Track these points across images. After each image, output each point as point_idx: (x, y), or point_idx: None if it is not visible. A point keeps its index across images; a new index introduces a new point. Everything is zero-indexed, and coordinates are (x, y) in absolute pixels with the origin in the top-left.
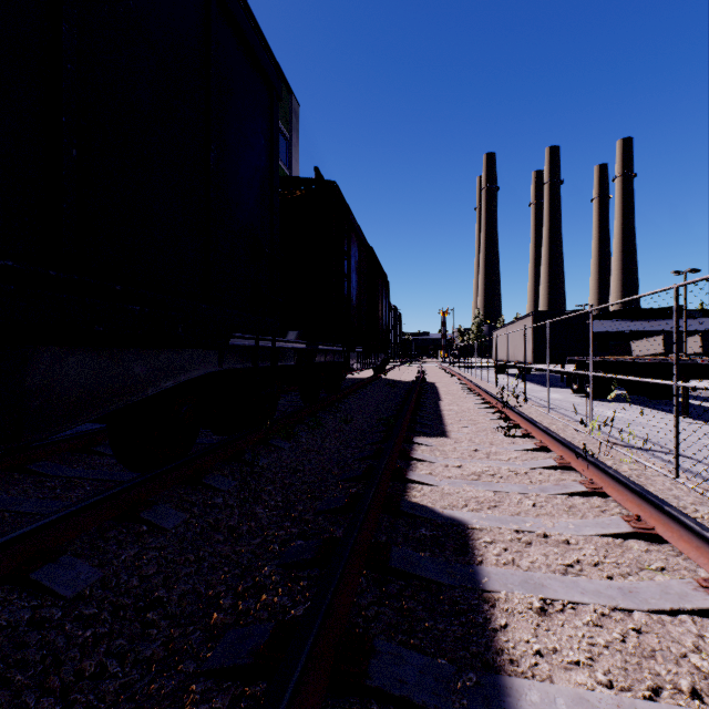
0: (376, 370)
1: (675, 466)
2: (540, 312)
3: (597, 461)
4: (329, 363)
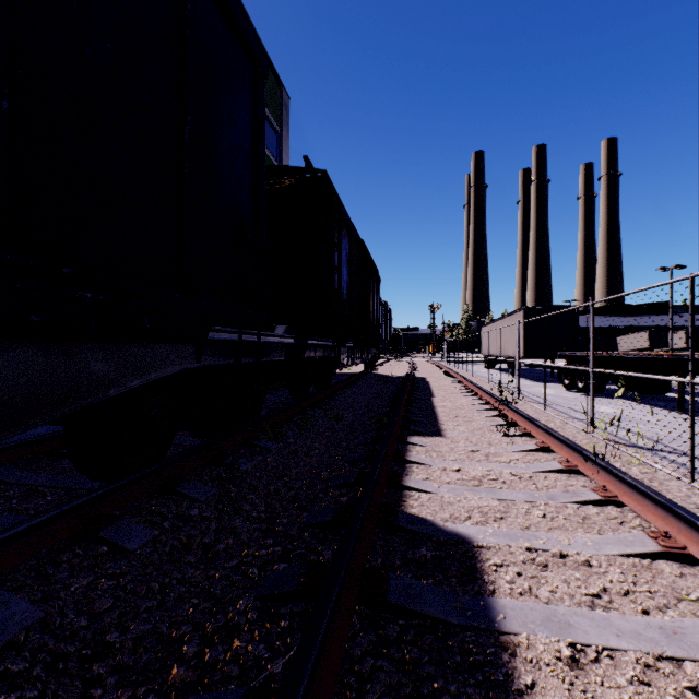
0: (367, 365)
1: (690, 470)
2: (530, 308)
3: (609, 465)
4: (319, 359)
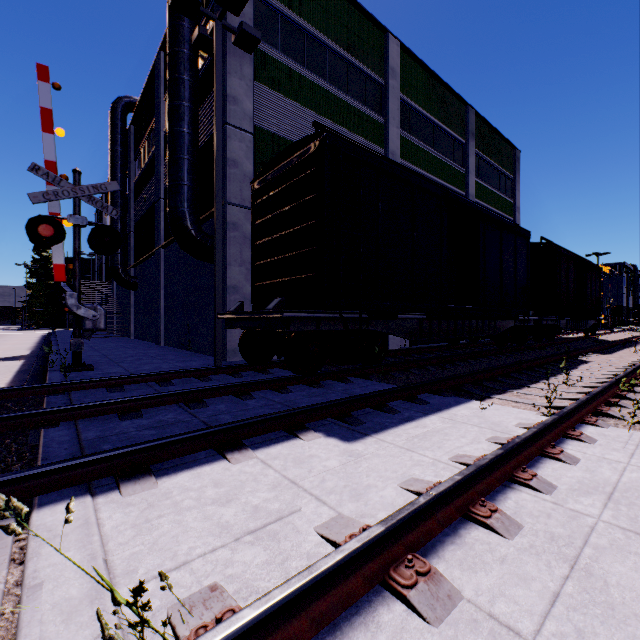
0: (585, 332)
1: None
2: None
3: None
4: (548, 325)
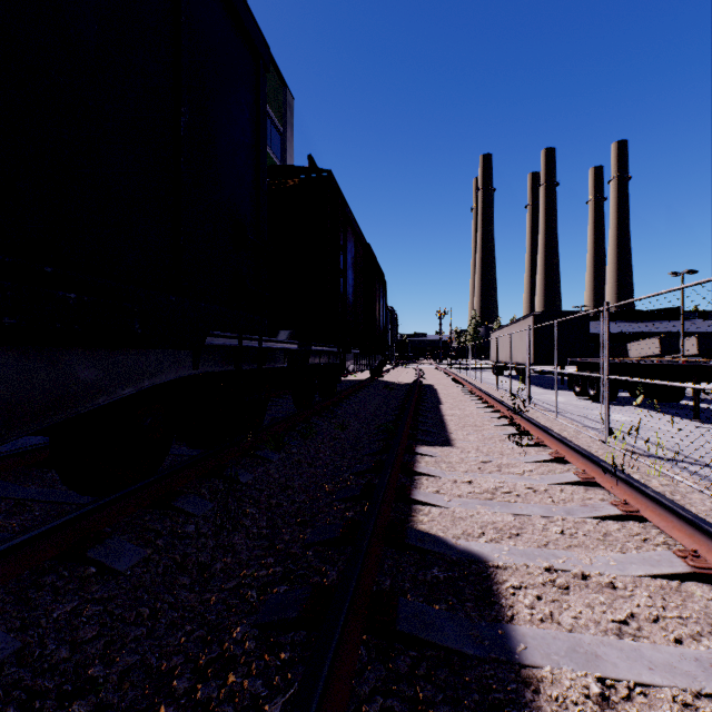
0: (373, 372)
1: None
2: (540, 313)
3: (630, 478)
4: (324, 365)
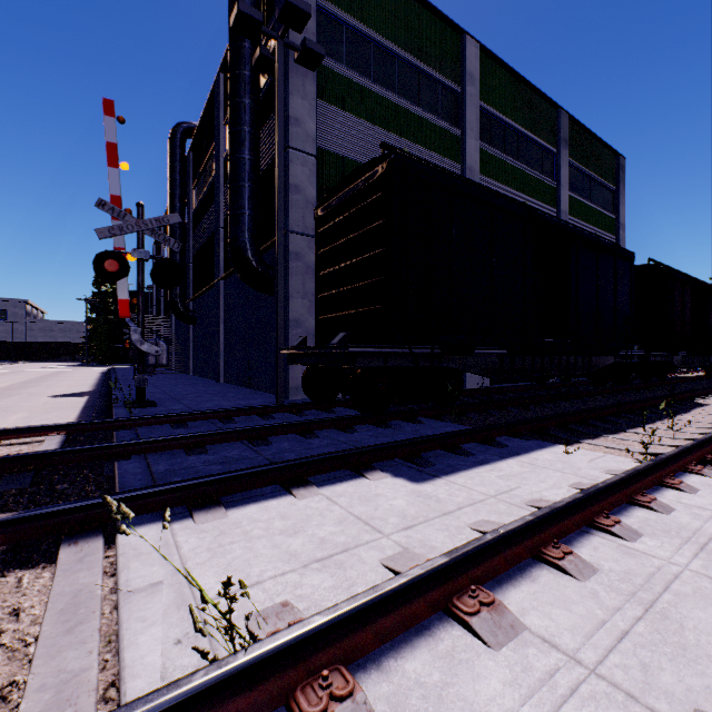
0: (707, 370)
1: None
2: None
3: None
4: (657, 362)
